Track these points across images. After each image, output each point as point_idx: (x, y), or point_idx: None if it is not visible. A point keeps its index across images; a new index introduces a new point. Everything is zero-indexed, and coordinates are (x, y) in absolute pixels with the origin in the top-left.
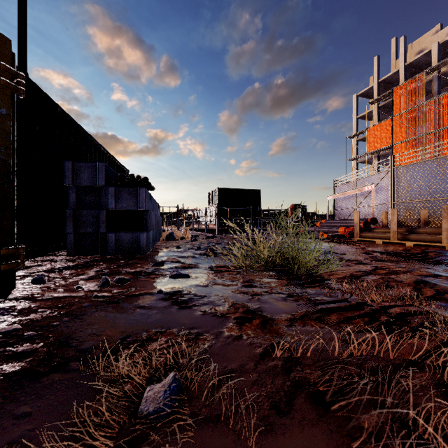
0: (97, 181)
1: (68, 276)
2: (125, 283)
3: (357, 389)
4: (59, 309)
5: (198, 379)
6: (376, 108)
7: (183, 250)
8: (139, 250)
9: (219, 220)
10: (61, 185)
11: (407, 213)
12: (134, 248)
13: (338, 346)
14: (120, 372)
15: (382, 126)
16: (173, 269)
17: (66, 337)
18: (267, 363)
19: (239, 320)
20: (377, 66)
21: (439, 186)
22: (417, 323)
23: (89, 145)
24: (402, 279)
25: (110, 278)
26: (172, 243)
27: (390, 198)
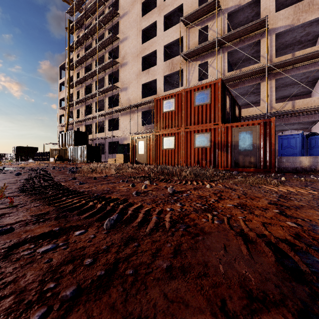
0: None
1: None
2: None
3: None
4: None
5: None
6: None
7: None
8: None
9: (17, 158)
10: None
11: None
12: None
13: None
14: None
15: None
16: None
17: None
18: None
19: None
20: None
21: None
22: None
23: None
24: None
25: None
26: None
27: None
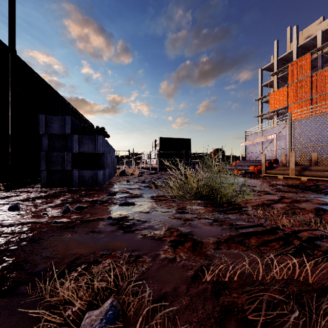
0: (65, 130)
1: (39, 204)
2: (83, 210)
3: (288, 323)
4: (20, 234)
5: (134, 305)
6: (276, 79)
7: (131, 183)
8: (97, 184)
9: (160, 161)
10: (37, 133)
11: (301, 155)
12: (93, 182)
13: (262, 271)
14: (64, 296)
15: (280, 92)
16: (123, 198)
17: (21, 260)
18: (198, 286)
19: (174, 243)
20: (276, 47)
21: (326, 135)
22: (327, 247)
23: (61, 103)
24: (304, 207)
25: (72, 206)
26: (124, 178)
27: (288, 144)
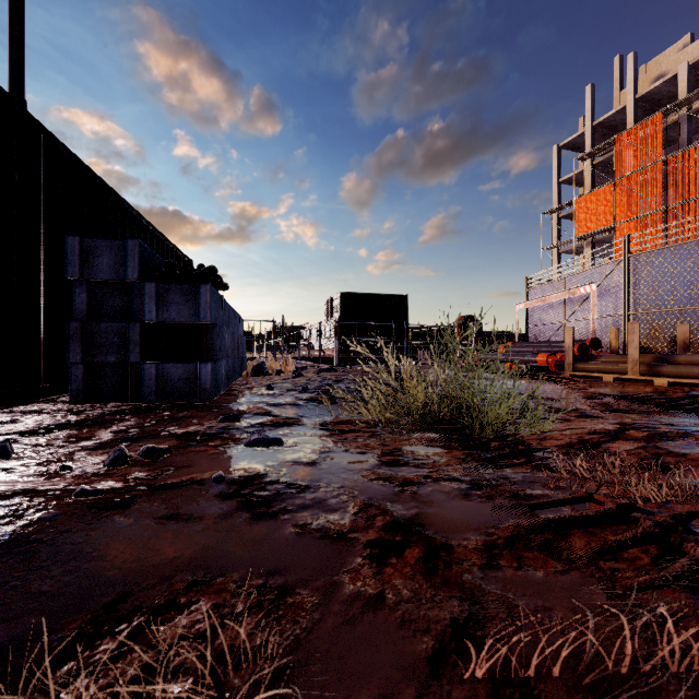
0: (125, 272)
1: (60, 441)
2: (160, 458)
3: None
4: None
5: None
6: (590, 167)
7: (277, 392)
8: (199, 394)
9: (341, 344)
10: (65, 280)
11: (651, 330)
12: (191, 390)
13: (631, 649)
14: None
15: (599, 195)
16: (256, 429)
17: None
18: (450, 691)
19: (377, 550)
20: (591, 100)
21: None
22: None
23: (121, 214)
24: (683, 450)
25: (135, 447)
26: (261, 380)
27: (622, 306)
